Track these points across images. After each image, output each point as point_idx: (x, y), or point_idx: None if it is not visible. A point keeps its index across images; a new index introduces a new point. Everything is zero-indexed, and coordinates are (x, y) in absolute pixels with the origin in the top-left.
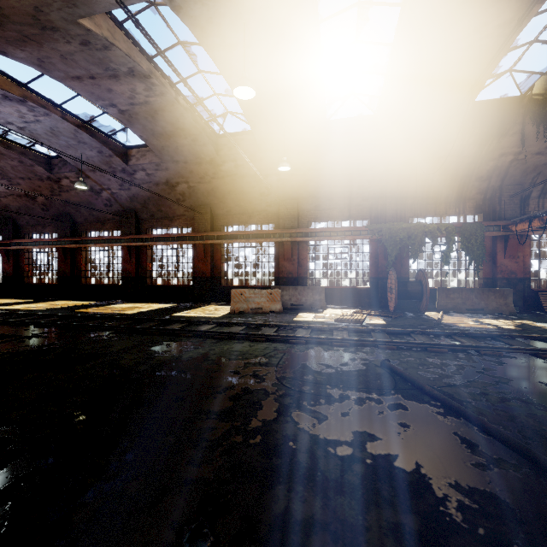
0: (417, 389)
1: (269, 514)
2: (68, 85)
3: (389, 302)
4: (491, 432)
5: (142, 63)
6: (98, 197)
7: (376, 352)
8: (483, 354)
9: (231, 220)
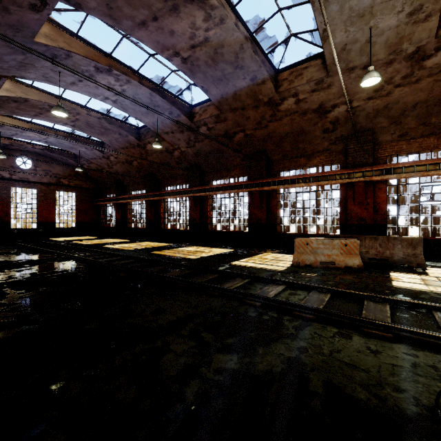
0: None
1: None
2: (137, 38)
3: None
4: None
5: None
6: (172, 157)
7: None
8: None
9: (287, 165)
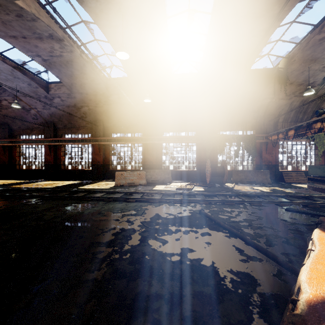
0: (217, 224)
1: (132, 294)
2: (7, 41)
3: (206, 178)
4: (250, 244)
5: (58, 31)
6: (28, 113)
7: (197, 206)
8: (252, 205)
9: (115, 130)
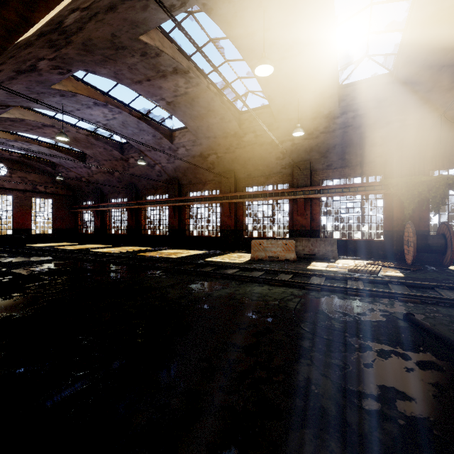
0: (451, 348)
1: None
2: (133, 89)
3: (406, 255)
4: None
5: (183, 62)
6: (153, 170)
7: (396, 304)
8: None
9: (251, 182)
